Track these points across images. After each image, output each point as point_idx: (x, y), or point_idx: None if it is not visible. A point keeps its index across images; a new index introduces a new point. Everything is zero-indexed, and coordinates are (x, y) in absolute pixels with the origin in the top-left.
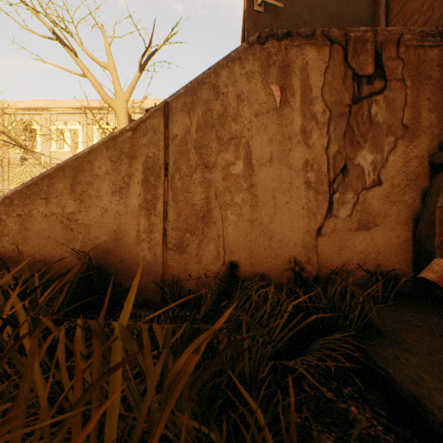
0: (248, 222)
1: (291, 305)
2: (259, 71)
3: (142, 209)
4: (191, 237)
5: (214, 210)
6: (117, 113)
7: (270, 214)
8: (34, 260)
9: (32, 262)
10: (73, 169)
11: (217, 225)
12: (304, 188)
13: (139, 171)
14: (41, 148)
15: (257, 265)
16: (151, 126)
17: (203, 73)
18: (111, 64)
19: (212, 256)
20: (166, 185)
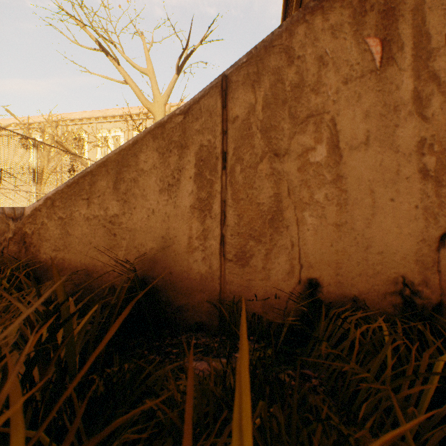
0: (334, 227)
1: (441, 363)
2: (350, 21)
3: (195, 210)
4: (255, 246)
5: (287, 210)
6: (155, 116)
7: (366, 215)
8: (75, 269)
9: (72, 272)
10: (116, 164)
11: (289, 231)
12: (417, 179)
13: (191, 163)
14: (89, 155)
15: (347, 285)
16: (205, 107)
17: (271, 34)
18: (150, 69)
19: (284, 271)
20: (224, 179)
